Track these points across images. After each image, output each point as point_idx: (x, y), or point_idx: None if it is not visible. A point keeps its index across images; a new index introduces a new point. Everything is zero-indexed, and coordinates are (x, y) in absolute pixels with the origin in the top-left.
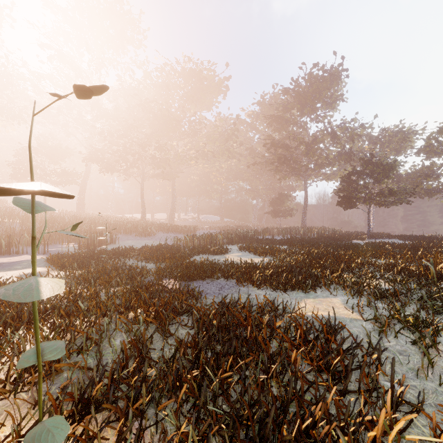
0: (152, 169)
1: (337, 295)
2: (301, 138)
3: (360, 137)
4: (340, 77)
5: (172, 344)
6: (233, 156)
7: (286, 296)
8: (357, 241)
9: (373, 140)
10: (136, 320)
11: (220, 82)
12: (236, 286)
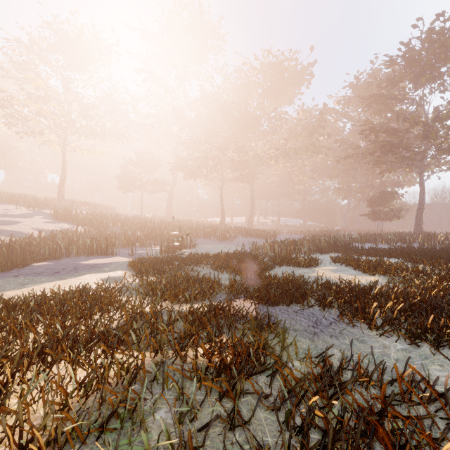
0: (231, 173)
1: None
2: (416, 116)
3: None
4: None
5: None
6: (319, 151)
7: (444, 361)
8: None
9: None
10: (193, 371)
11: (303, 70)
12: (339, 322)
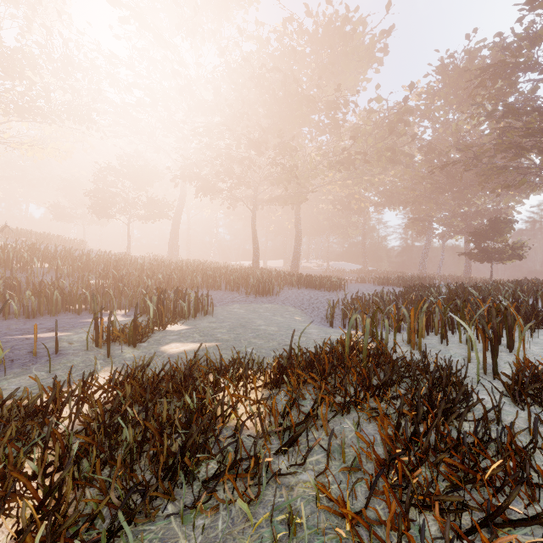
0: (266, 195)
1: None
2: None
3: None
4: None
5: None
6: (397, 161)
7: None
8: None
9: None
10: None
11: (373, 42)
12: None
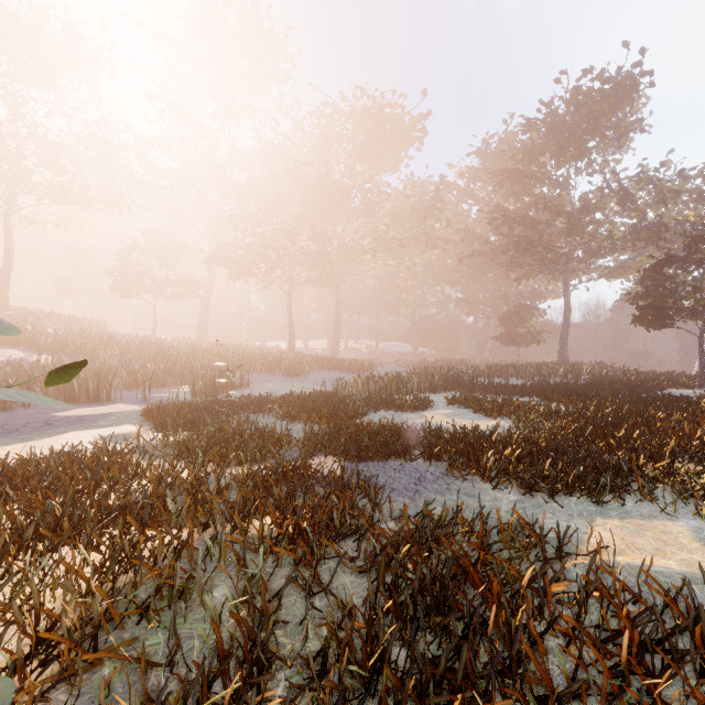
0: (305, 272)
1: (675, 513)
2: (559, 204)
3: (678, 195)
4: (637, 87)
5: (320, 617)
6: (434, 245)
7: (557, 508)
8: (678, 391)
9: (704, 200)
10: (259, 543)
11: (412, 123)
12: (448, 476)
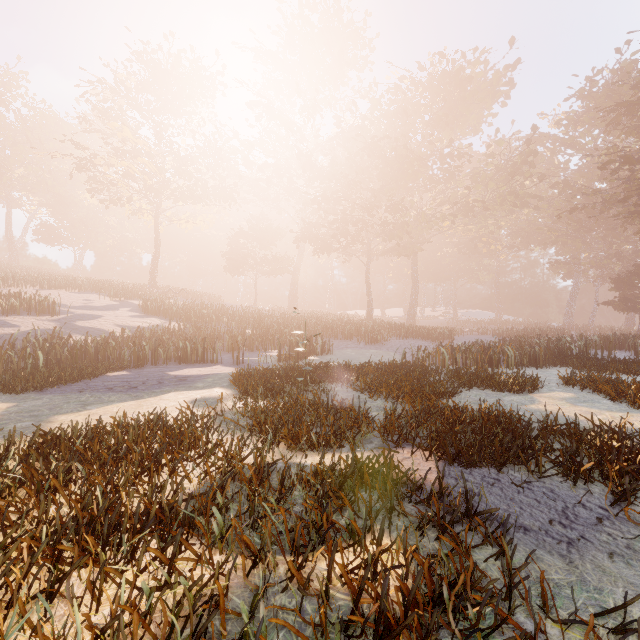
0: (382, 244)
1: None
2: None
3: None
4: None
5: None
6: (524, 203)
7: None
8: None
9: None
10: (322, 626)
11: (497, 77)
12: (618, 518)
